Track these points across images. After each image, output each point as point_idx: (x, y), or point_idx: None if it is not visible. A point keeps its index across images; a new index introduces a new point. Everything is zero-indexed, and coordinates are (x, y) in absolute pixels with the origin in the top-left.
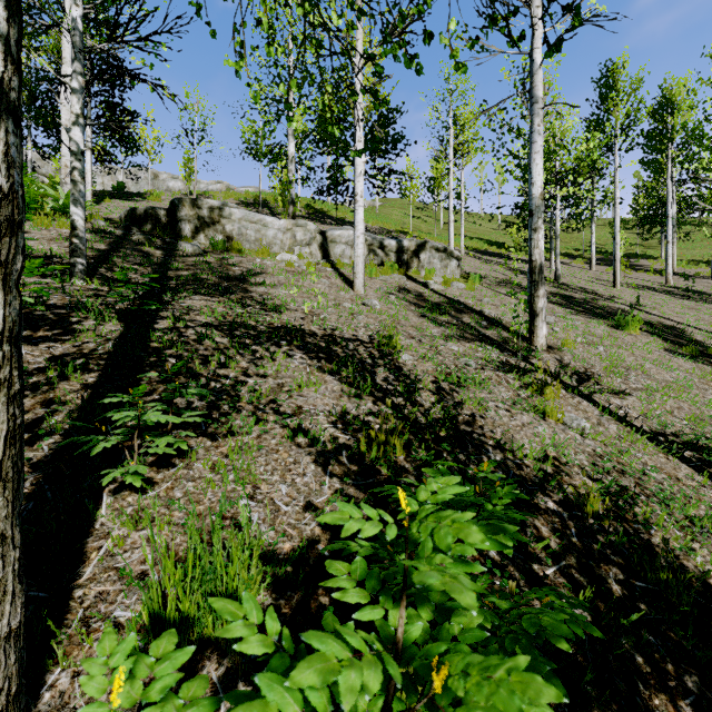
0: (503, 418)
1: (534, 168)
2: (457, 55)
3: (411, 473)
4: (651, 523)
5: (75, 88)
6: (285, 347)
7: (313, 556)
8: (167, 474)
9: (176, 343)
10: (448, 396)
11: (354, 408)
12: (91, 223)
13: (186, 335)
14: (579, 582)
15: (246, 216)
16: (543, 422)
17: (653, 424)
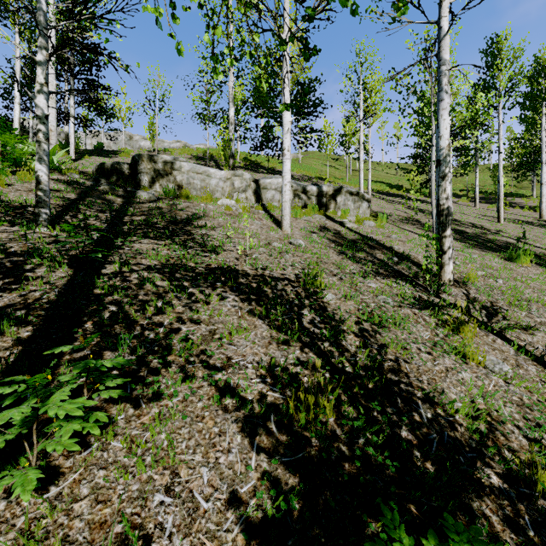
0: (426, 363)
1: (442, 123)
2: None
3: (342, 441)
4: None
5: (39, 61)
6: (219, 289)
7: None
8: (77, 459)
9: (118, 288)
10: (372, 338)
11: (282, 357)
12: (68, 176)
13: (129, 279)
14: None
15: (193, 168)
16: (465, 365)
17: None
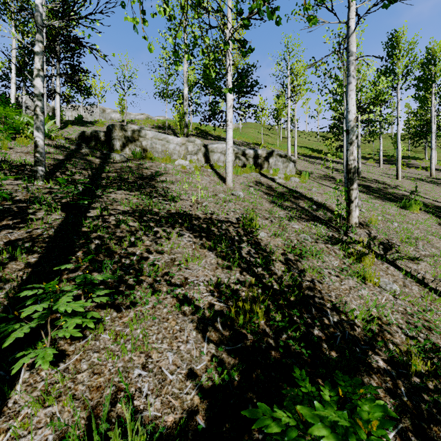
0: (335, 283)
1: (350, 101)
2: (309, 8)
3: (270, 336)
4: None
5: (37, 51)
6: (178, 228)
7: (191, 429)
8: (78, 346)
9: (100, 227)
10: (294, 265)
11: (226, 278)
12: (56, 141)
13: (108, 221)
14: None
15: (155, 135)
16: (364, 285)
17: None
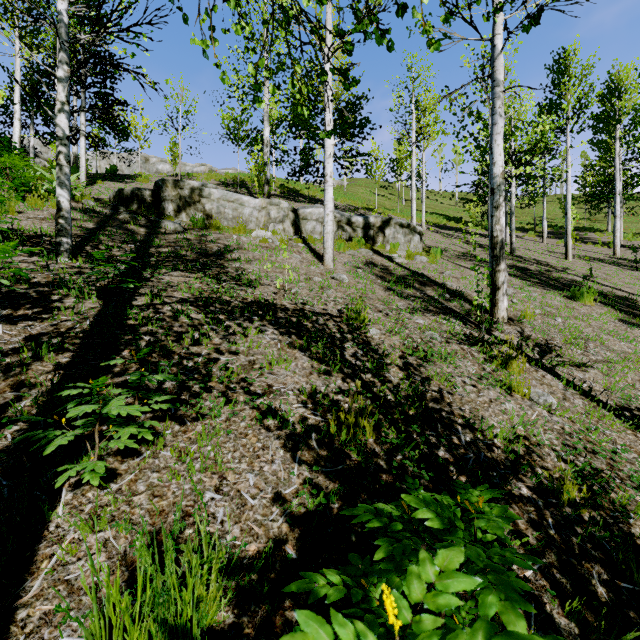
0: (470, 394)
1: (495, 148)
2: (430, 30)
3: (381, 457)
4: (628, 510)
5: (60, 77)
6: (257, 322)
7: (279, 560)
8: (131, 464)
9: (152, 320)
10: (416, 371)
11: (323, 386)
12: (82, 203)
13: (162, 311)
14: (561, 584)
15: (224, 196)
16: (510, 397)
17: (617, 398)
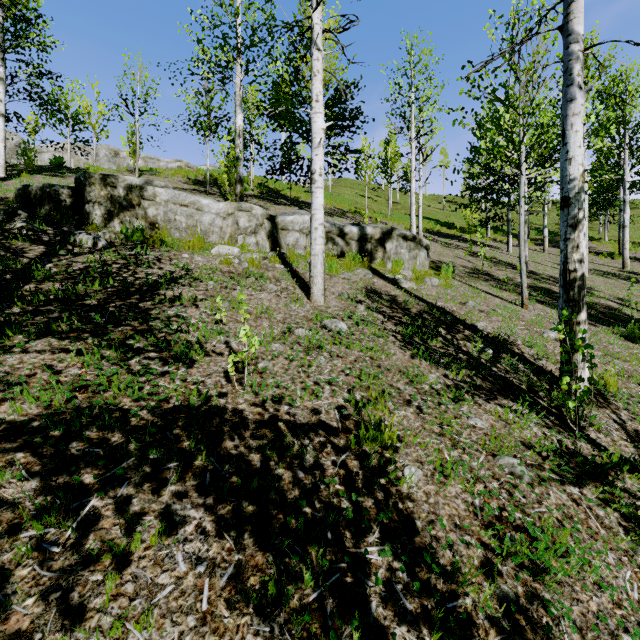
0: None
1: (572, 137)
2: None
3: None
4: None
5: None
6: (170, 486)
7: None
8: None
9: None
10: (538, 639)
11: None
12: None
13: None
14: None
15: (174, 197)
16: None
17: None
